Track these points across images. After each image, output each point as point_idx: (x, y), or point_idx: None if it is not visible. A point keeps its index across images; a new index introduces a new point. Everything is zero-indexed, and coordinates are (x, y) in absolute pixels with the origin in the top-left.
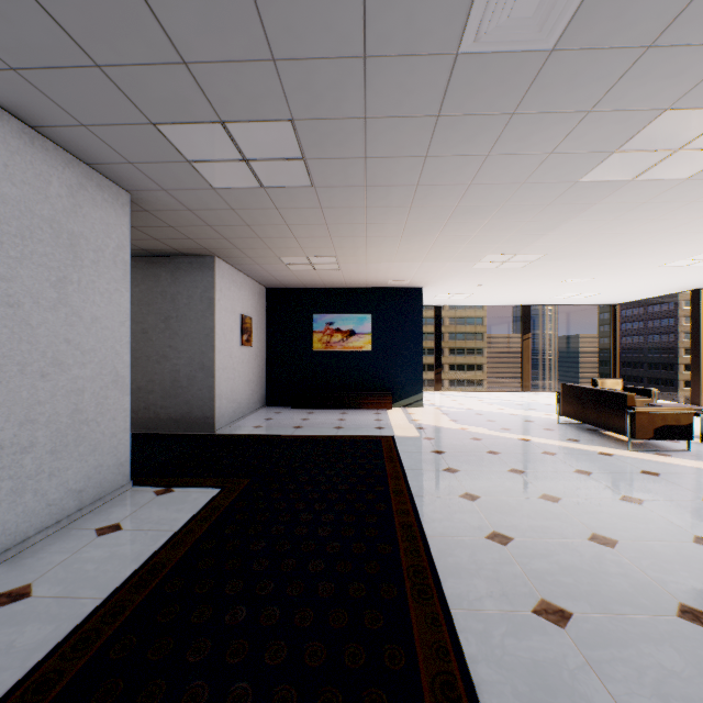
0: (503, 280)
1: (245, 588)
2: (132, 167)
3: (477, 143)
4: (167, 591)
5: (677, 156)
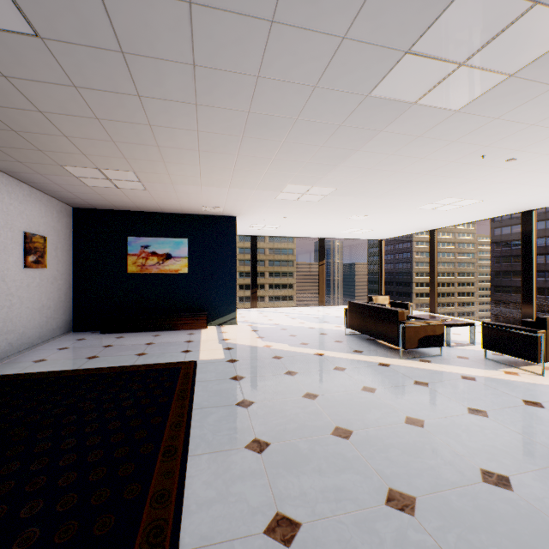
0: (304, 213)
1: None
2: None
3: None
4: None
5: (458, 74)
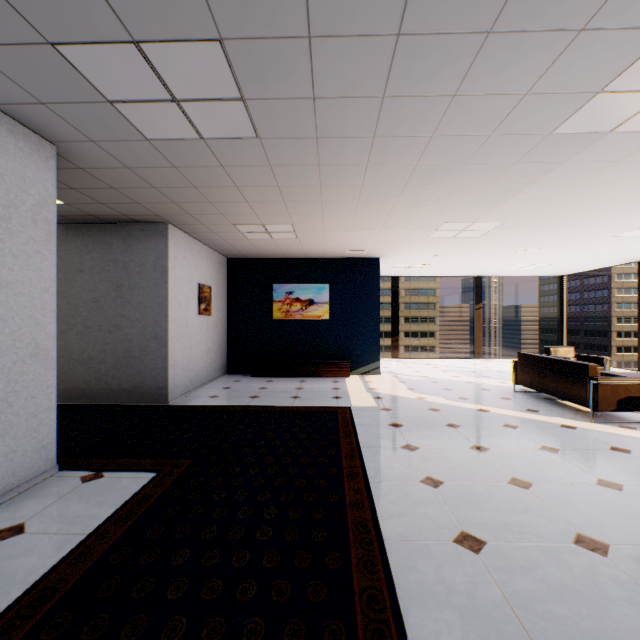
0: (459, 250)
1: (148, 631)
2: (46, 109)
3: (443, 78)
4: (42, 639)
5: None
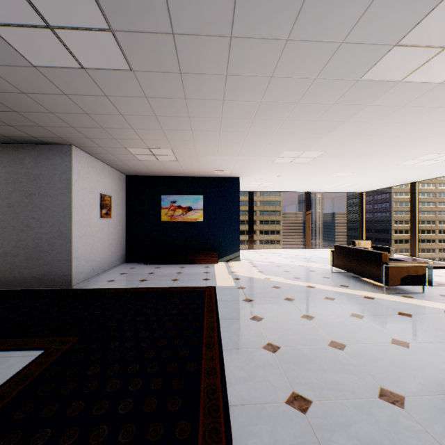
0: (294, 173)
1: None
2: None
3: (278, 22)
4: None
5: (442, 55)
